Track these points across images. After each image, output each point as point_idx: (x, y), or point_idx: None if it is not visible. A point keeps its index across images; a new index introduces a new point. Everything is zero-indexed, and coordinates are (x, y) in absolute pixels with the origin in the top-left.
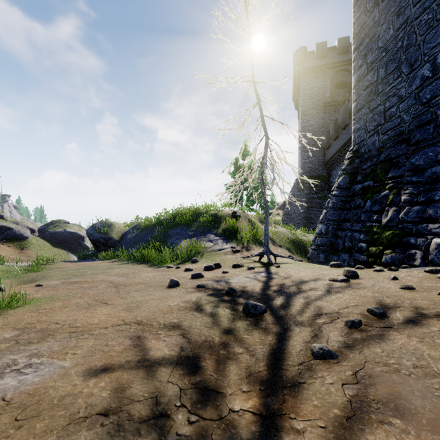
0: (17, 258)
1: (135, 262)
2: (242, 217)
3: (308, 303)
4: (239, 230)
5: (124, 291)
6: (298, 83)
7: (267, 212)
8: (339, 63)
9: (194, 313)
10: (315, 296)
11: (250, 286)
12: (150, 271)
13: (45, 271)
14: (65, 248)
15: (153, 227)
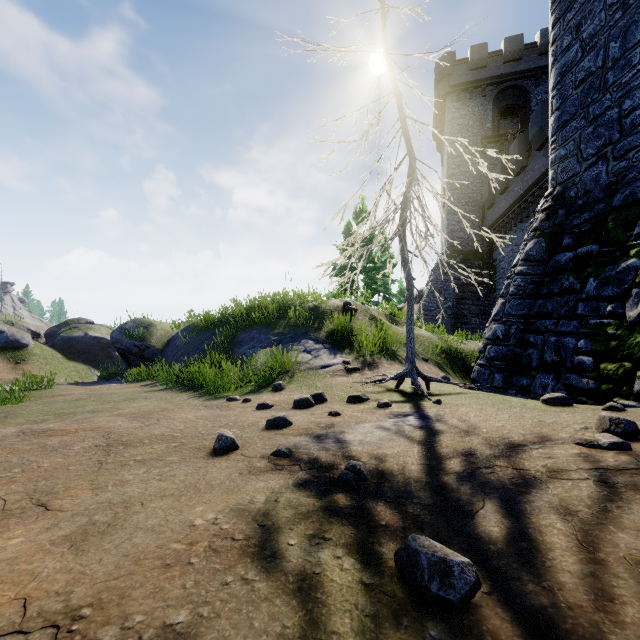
0: (7, 377)
1: (178, 388)
2: (359, 312)
3: (588, 539)
4: (356, 333)
5: (116, 461)
6: (442, 109)
7: (411, 297)
8: (507, 76)
9: (251, 571)
10: (587, 505)
11: (394, 456)
12: (195, 407)
13: (28, 403)
14: (87, 362)
15: (215, 328)
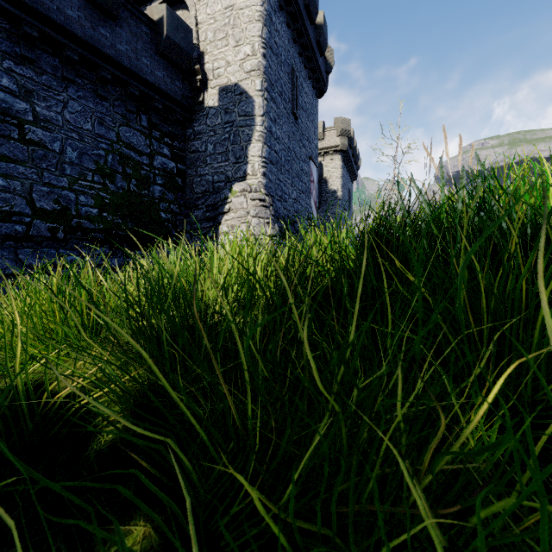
0: None
1: None
2: None
3: None
4: None
5: None
6: None
7: None
8: None
9: None
10: None
11: None
12: None
13: None
14: None
15: None
